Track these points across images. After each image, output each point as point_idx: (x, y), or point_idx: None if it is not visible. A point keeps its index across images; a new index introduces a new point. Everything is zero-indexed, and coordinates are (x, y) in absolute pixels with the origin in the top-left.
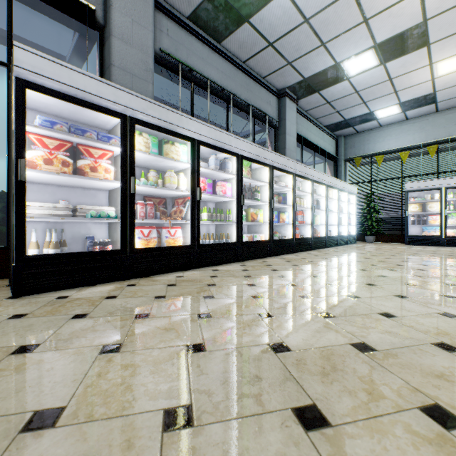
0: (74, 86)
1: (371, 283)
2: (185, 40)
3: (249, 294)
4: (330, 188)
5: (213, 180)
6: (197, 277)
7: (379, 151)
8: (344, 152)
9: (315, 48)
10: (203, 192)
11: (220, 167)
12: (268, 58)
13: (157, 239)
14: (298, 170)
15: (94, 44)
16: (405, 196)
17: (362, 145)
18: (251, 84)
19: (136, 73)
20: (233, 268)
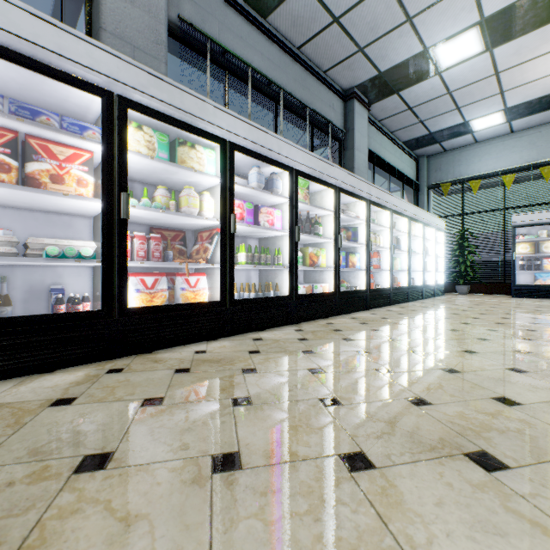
0: (12, 32)
1: (515, 366)
2: (216, 8)
3: (314, 394)
4: (413, 222)
5: (255, 205)
6: (228, 353)
7: (474, 174)
8: (427, 176)
9: (397, 26)
10: (240, 221)
11: (265, 187)
12: (331, 42)
13: (167, 291)
14: (373, 195)
15: (81, 6)
16: (512, 232)
17: (451, 167)
18: (308, 79)
19: (140, 45)
20: (284, 335)
